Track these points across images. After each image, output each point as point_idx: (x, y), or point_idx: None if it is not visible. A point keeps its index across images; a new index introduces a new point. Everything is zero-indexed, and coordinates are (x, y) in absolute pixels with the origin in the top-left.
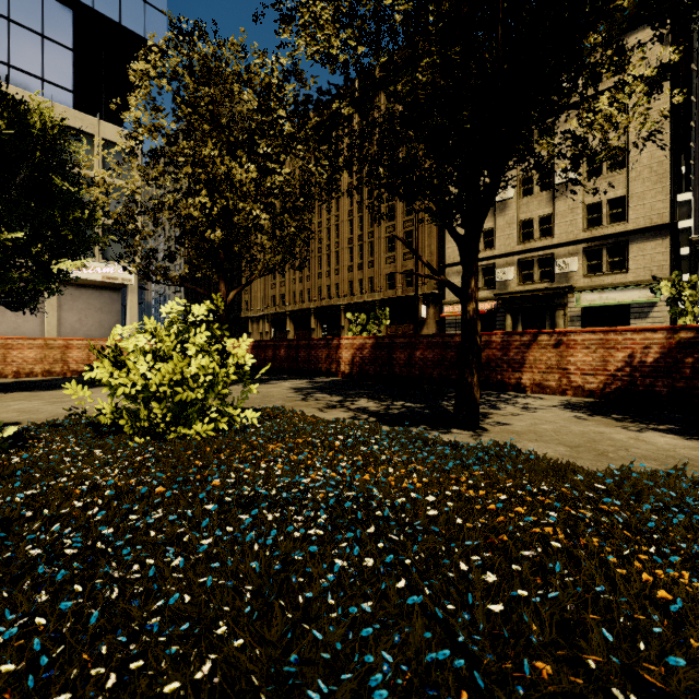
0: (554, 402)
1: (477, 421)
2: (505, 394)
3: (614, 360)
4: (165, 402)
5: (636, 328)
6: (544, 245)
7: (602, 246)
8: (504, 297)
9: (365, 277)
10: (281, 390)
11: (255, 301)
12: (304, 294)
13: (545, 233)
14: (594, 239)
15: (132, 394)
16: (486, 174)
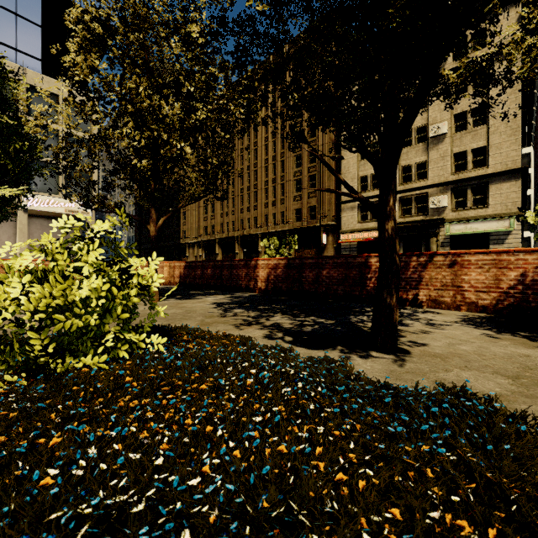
0: (453, 317)
1: (396, 342)
2: (404, 309)
3: (506, 279)
4: (47, 331)
5: (528, 249)
6: (420, 185)
7: (467, 186)
8: None
9: (278, 212)
10: (204, 305)
11: (191, 231)
12: (229, 225)
13: (421, 176)
14: (461, 181)
15: (15, 320)
16: None
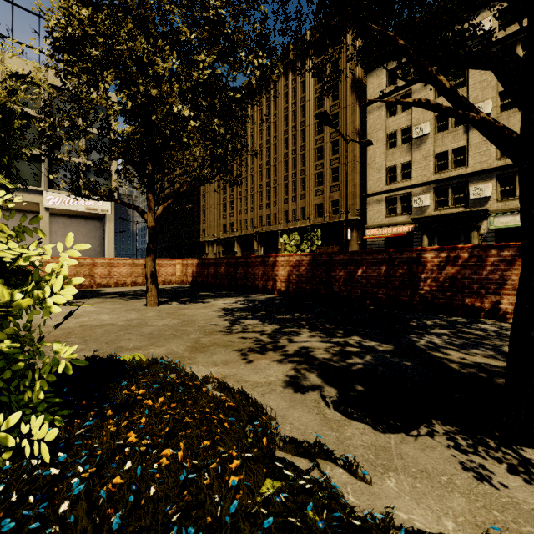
0: None
1: None
2: (482, 323)
3: None
4: None
5: None
6: (458, 174)
7: (516, 172)
8: (421, 221)
9: (298, 208)
10: (209, 312)
11: (210, 229)
12: (248, 222)
13: (459, 163)
14: (508, 167)
15: None
16: (404, 115)
